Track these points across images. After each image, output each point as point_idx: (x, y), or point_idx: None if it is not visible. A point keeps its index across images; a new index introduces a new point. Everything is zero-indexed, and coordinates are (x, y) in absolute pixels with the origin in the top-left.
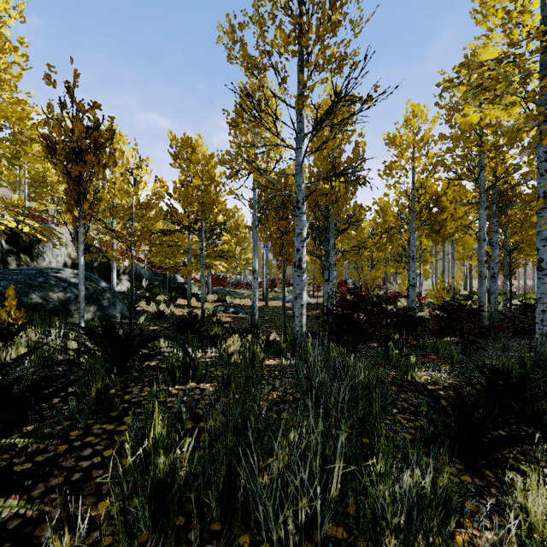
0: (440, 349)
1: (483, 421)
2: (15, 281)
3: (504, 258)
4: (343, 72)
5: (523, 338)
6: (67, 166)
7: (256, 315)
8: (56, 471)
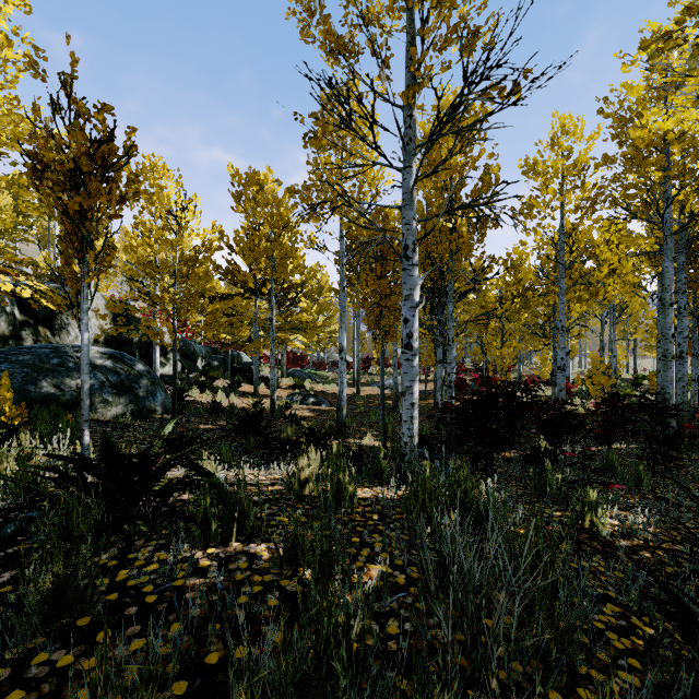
0: (617, 466)
1: None
2: (21, 364)
3: (694, 330)
4: (474, 50)
5: None
6: (62, 197)
7: (344, 410)
8: None
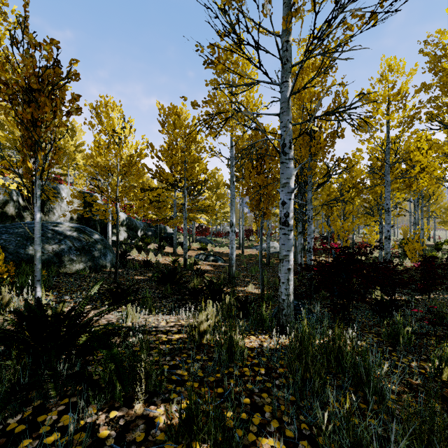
0: (446, 316)
1: None
2: (16, 234)
3: None
4: None
5: None
6: (18, 109)
7: (234, 266)
8: None
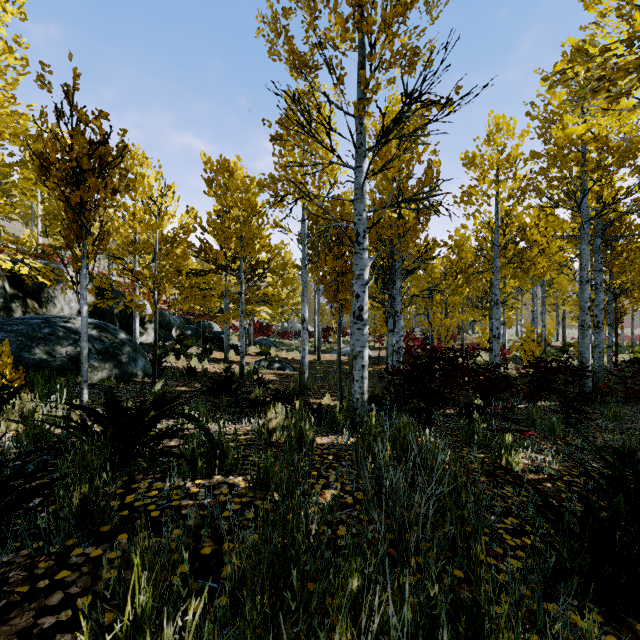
0: (537, 419)
1: (628, 547)
2: (16, 333)
3: (610, 303)
4: (415, 69)
5: (637, 404)
6: (66, 191)
7: (306, 373)
8: (1, 638)
